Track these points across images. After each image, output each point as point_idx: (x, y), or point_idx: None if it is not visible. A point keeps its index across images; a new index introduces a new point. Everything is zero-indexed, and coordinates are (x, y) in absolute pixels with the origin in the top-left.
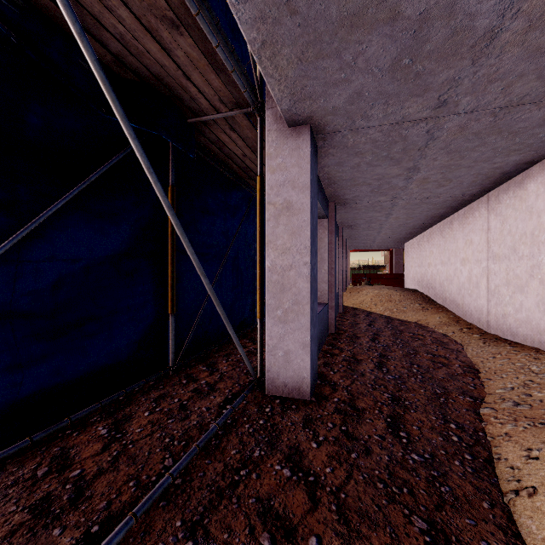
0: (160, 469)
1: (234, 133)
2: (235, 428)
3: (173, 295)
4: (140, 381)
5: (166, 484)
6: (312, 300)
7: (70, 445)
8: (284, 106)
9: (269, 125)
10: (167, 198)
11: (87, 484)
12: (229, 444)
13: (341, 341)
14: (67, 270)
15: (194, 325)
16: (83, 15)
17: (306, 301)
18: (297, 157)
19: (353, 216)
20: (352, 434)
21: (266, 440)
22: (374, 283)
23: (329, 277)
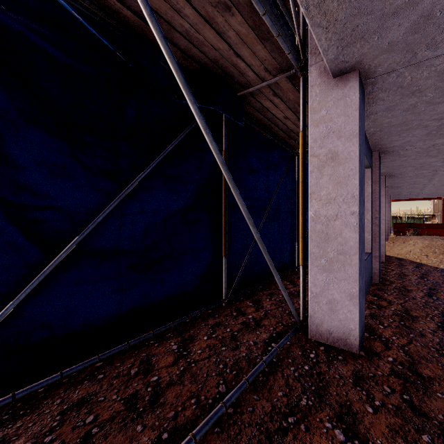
0: (215, 393)
1: (277, 98)
2: (280, 368)
3: (225, 240)
4: (201, 308)
5: (220, 412)
6: (360, 250)
7: (152, 353)
8: (330, 56)
9: (312, 81)
10: (221, 155)
11: (161, 391)
12: (275, 383)
13: (388, 293)
14: (152, 220)
15: (242, 266)
16: (161, 24)
17: (353, 251)
18: (343, 106)
19: (400, 164)
20: (419, 408)
21: (312, 389)
22: (422, 233)
23: (373, 226)
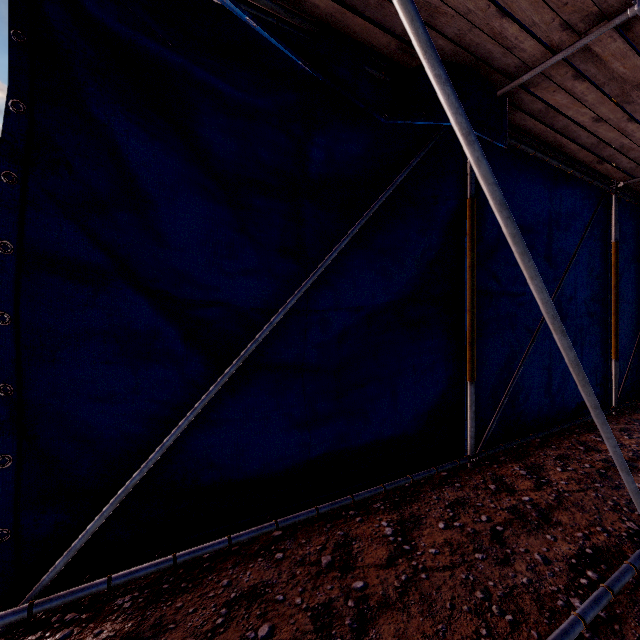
0: None
1: (581, 82)
2: None
3: (472, 354)
4: (428, 466)
5: None
6: None
7: (352, 534)
8: None
9: None
10: (498, 187)
11: (370, 615)
12: None
13: None
14: (350, 320)
15: (502, 401)
16: None
17: None
18: None
19: None
20: None
21: None
22: None
23: None
